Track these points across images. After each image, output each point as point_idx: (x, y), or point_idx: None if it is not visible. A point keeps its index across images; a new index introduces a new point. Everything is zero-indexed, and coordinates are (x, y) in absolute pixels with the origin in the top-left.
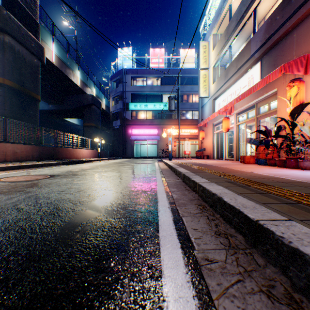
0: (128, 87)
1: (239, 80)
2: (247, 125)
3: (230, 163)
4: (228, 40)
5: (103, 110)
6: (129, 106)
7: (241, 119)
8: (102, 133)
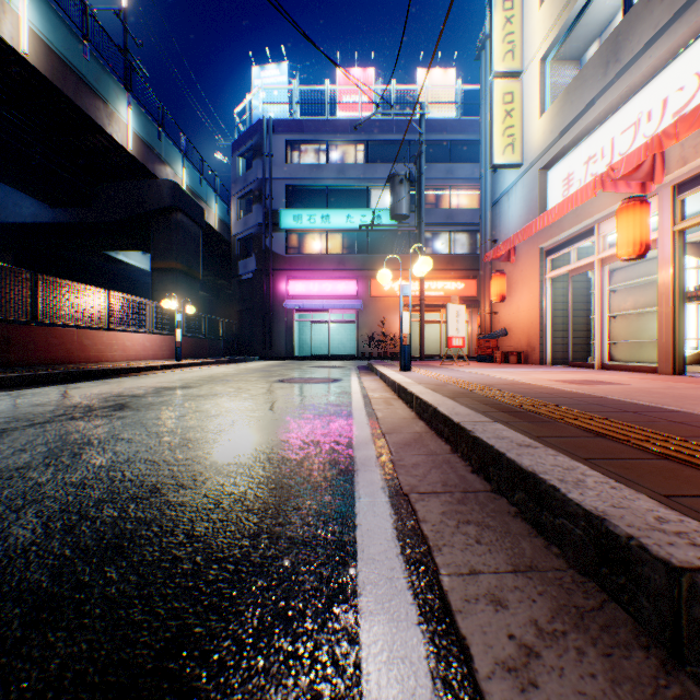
0: (277, 169)
1: (688, 49)
2: (696, 238)
3: None
4: None
5: (214, 231)
6: (281, 220)
7: (651, 227)
8: (221, 298)
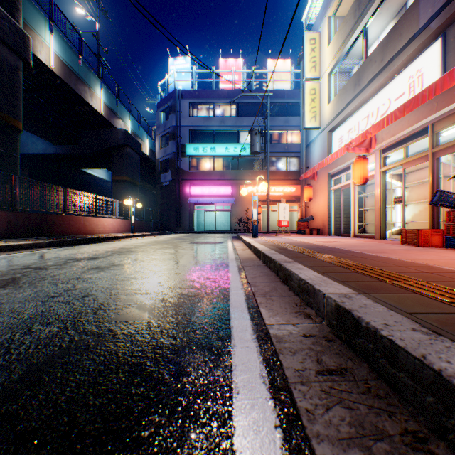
0: (184, 120)
1: (386, 87)
2: (397, 172)
3: (388, 247)
4: (362, 16)
5: (146, 156)
6: (186, 150)
7: None
8: (147, 195)
